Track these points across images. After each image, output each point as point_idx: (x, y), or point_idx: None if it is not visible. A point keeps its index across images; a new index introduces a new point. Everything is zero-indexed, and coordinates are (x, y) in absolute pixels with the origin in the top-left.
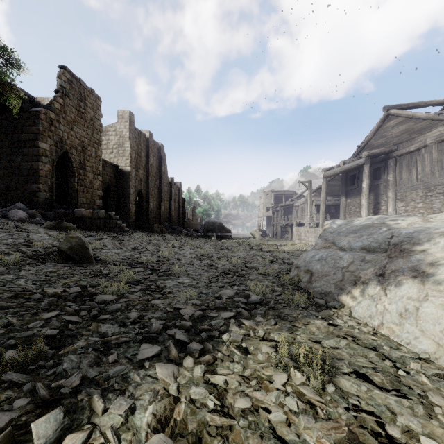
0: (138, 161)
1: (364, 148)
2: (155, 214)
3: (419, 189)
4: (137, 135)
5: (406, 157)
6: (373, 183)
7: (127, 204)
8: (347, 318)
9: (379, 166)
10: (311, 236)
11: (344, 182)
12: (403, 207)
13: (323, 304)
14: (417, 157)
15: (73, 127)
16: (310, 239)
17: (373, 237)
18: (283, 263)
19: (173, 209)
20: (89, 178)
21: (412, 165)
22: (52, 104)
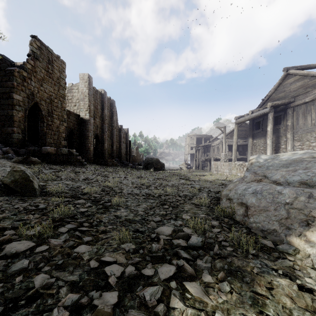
0: (95, 112)
1: (267, 100)
2: (108, 151)
3: (313, 131)
4: (94, 93)
5: (302, 107)
6: (275, 127)
7: (87, 144)
8: (315, 275)
9: (280, 114)
10: (226, 169)
11: (251, 127)
12: (299, 146)
13: (272, 247)
14: (311, 107)
15: (43, 84)
16: (225, 171)
17: (312, 171)
18: (210, 191)
19: (122, 148)
20: (56, 124)
21: (307, 113)
22: (24, 65)
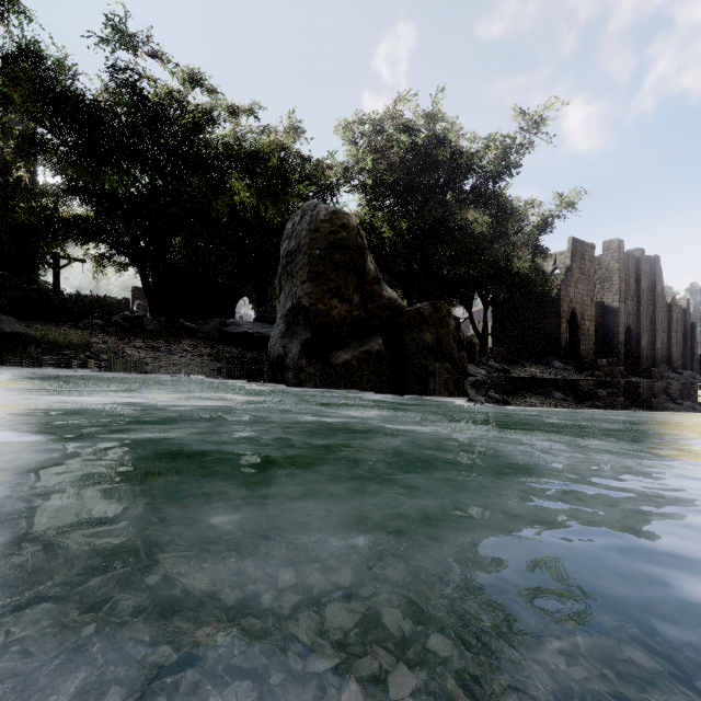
0: (625, 291)
1: None
2: (645, 353)
3: None
4: (625, 261)
5: None
6: None
7: (615, 345)
8: None
9: None
10: None
11: None
12: None
13: None
14: None
15: (577, 285)
16: None
17: None
18: None
19: (674, 343)
20: (586, 326)
21: None
22: (566, 275)
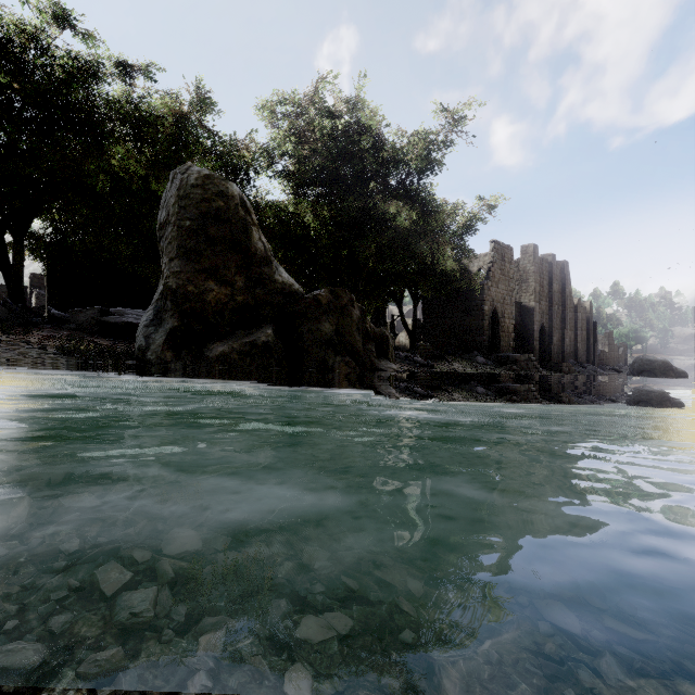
0: (540, 292)
1: None
2: (557, 349)
3: None
4: (539, 264)
5: None
6: None
7: (531, 342)
8: None
9: None
10: None
11: None
12: None
13: None
14: None
15: (498, 285)
16: None
17: None
18: None
19: (580, 340)
20: (506, 324)
21: None
22: (489, 275)
